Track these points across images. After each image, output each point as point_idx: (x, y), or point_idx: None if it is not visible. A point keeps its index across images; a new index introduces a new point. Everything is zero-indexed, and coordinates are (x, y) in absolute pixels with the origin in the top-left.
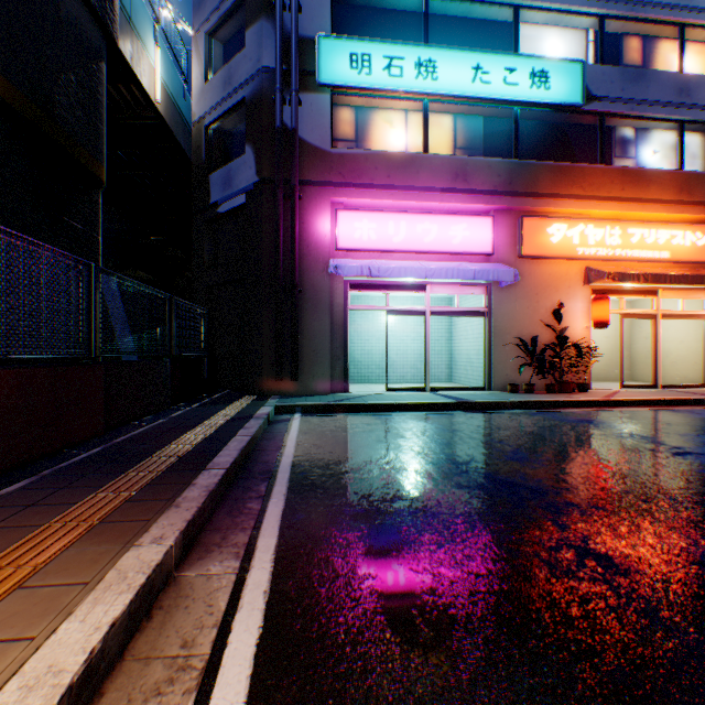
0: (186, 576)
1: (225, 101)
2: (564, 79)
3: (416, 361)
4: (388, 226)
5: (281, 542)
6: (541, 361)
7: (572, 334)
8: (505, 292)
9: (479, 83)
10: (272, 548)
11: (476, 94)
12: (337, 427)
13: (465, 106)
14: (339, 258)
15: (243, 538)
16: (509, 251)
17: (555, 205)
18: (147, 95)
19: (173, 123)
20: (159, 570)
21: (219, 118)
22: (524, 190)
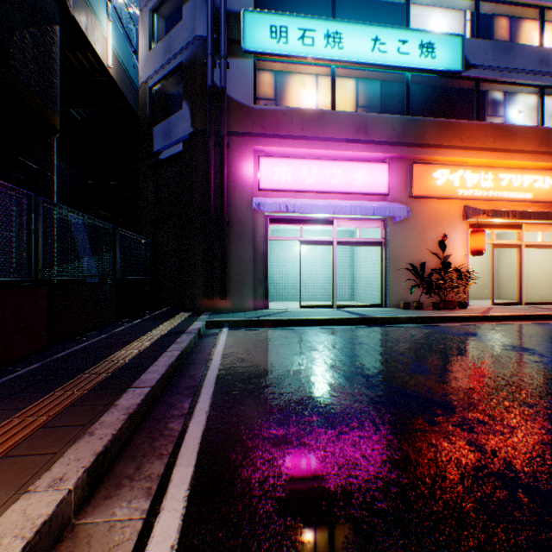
0: (86, 525)
1: (165, 66)
2: (447, 50)
3: (325, 283)
4: (302, 170)
5: (197, 473)
6: (429, 283)
7: (453, 260)
8: (398, 226)
9: (377, 52)
10: (187, 480)
11: (375, 61)
12: (259, 341)
13: (365, 71)
14: (261, 197)
15: (159, 467)
16: (402, 192)
17: (440, 154)
18: (100, 60)
19: (124, 86)
20: (46, 528)
21: (161, 80)
22: (414, 141)
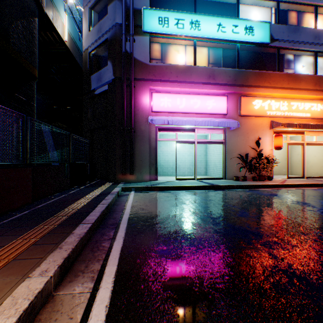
0: (60, 295)
1: (98, 40)
2: (261, 31)
3: (190, 165)
4: (177, 100)
5: (119, 269)
6: (250, 165)
7: (264, 152)
8: (232, 132)
9: (220, 32)
10: (113, 273)
11: (219, 37)
12: (152, 198)
13: (213, 43)
14: (153, 116)
15: (97, 266)
16: (234, 113)
17: (256, 91)
18: (60, 37)
19: (74, 52)
20: (40, 295)
21: (95, 48)
22: (242, 83)
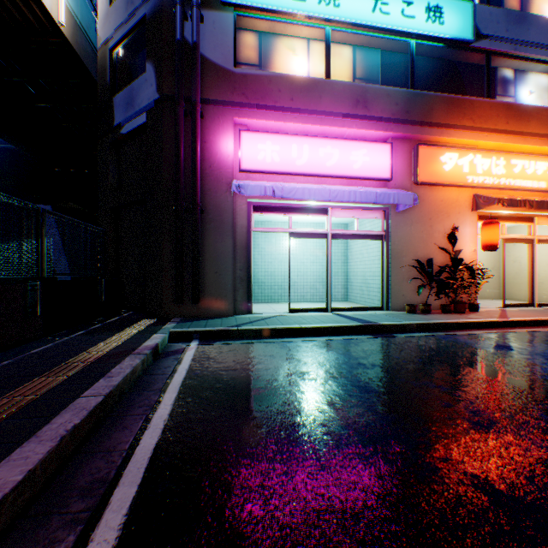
0: None
1: (127, 21)
2: (456, 16)
3: (315, 282)
4: (291, 149)
5: None
6: (440, 283)
7: (461, 257)
8: (401, 216)
9: (379, 13)
10: None
11: (376, 23)
12: (236, 363)
13: (365, 36)
14: (243, 179)
15: None
16: (405, 178)
17: (448, 135)
18: (48, 14)
19: (83, 52)
20: None
21: (123, 39)
22: (420, 119)
